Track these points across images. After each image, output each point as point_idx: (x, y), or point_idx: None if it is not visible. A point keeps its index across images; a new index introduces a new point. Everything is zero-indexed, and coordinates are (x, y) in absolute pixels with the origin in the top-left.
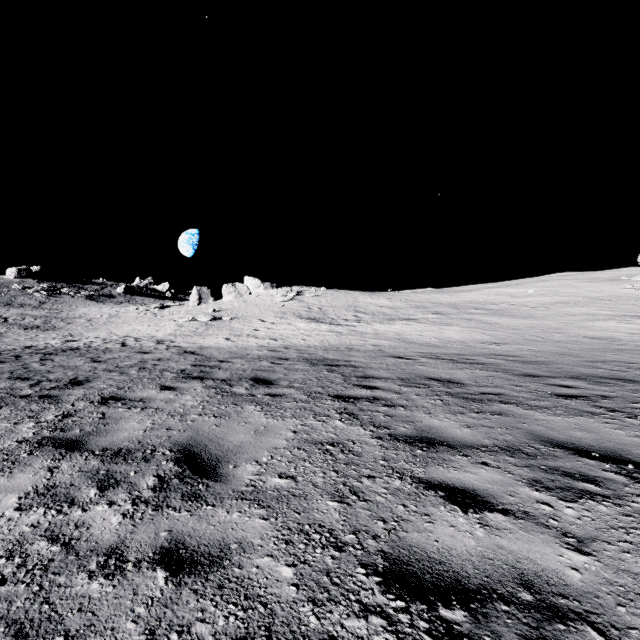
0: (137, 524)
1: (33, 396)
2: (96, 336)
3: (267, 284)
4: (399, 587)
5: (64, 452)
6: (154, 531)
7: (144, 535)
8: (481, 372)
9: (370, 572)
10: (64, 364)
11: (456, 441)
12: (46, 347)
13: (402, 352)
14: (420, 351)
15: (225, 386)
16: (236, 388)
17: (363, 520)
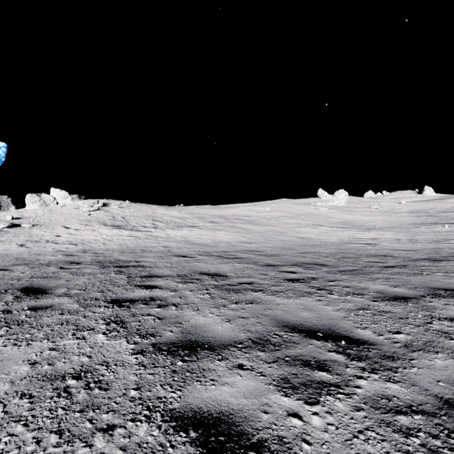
0: None
1: None
2: None
3: (75, 196)
4: None
5: None
6: None
7: None
8: (239, 265)
9: None
10: None
11: (217, 341)
12: None
13: (185, 251)
14: (199, 250)
15: None
16: None
17: None
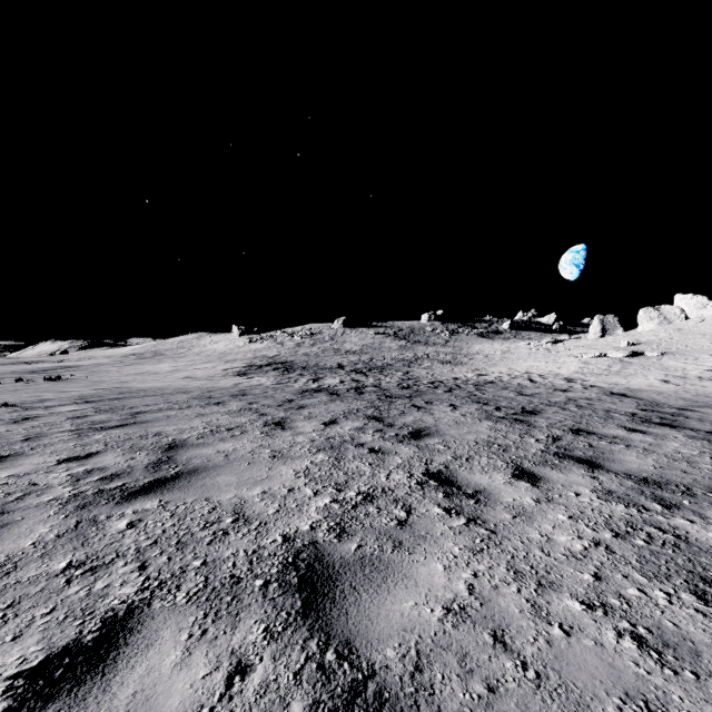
0: None
1: (507, 418)
2: (499, 371)
3: None
4: None
5: (588, 467)
6: None
7: None
8: None
9: None
10: (499, 395)
11: None
12: (467, 379)
13: None
14: None
15: None
16: None
17: None
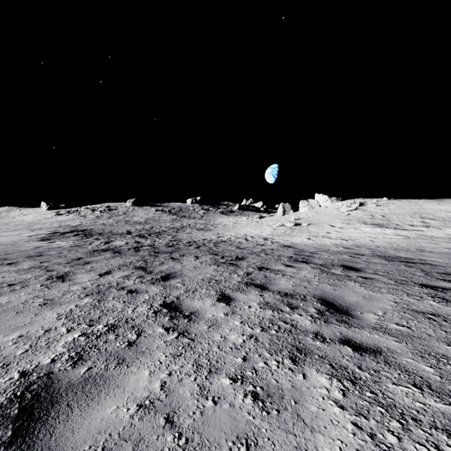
0: (320, 326)
1: (226, 263)
2: (230, 234)
3: (333, 198)
4: None
5: (260, 289)
6: (331, 331)
7: (327, 331)
8: None
9: None
10: (226, 249)
11: None
12: (211, 240)
13: None
14: None
15: (324, 268)
16: (333, 270)
17: None
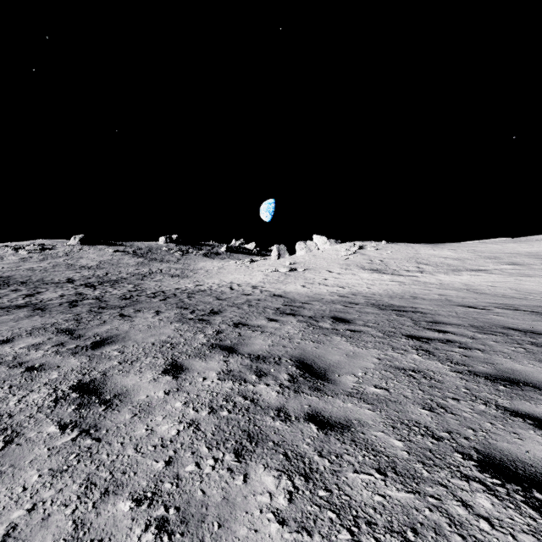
0: (287, 398)
1: (195, 319)
2: (212, 282)
3: (332, 240)
4: (494, 472)
5: (227, 353)
6: (299, 404)
7: (294, 405)
8: None
9: (466, 458)
10: (202, 300)
11: None
12: (187, 289)
13: (472, 302)
14: (493, 302)
15: (313, 321)
16: (321, 323)
17: (453, 426)
